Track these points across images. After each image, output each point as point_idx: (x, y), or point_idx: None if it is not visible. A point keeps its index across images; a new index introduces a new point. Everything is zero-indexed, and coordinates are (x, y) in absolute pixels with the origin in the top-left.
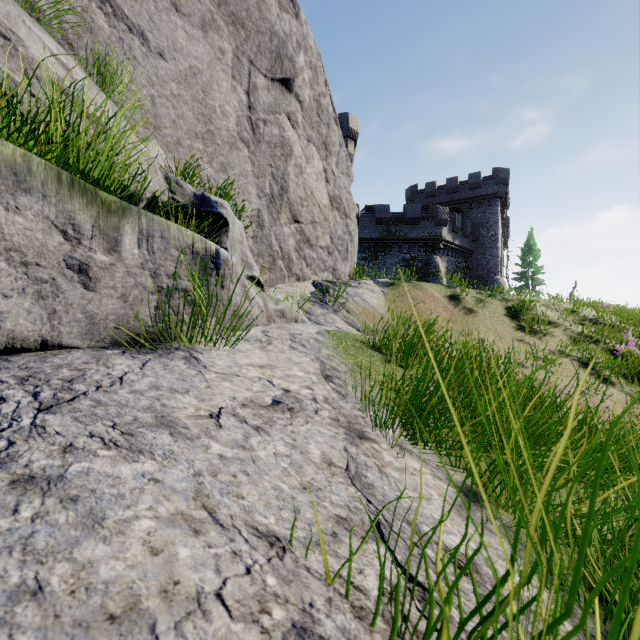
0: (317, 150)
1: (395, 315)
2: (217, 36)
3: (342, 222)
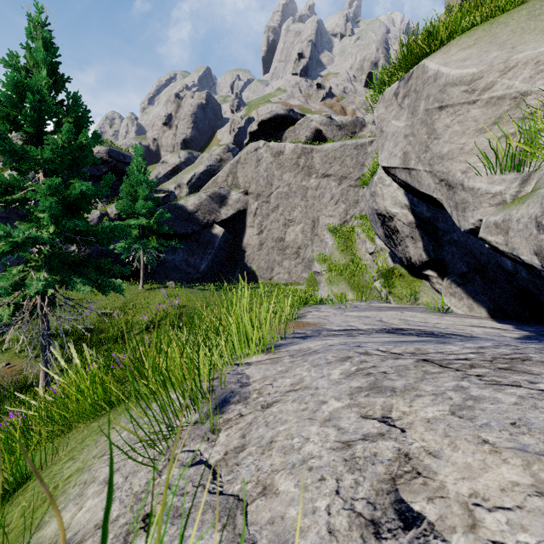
0: None
1: None
2: None
3: None
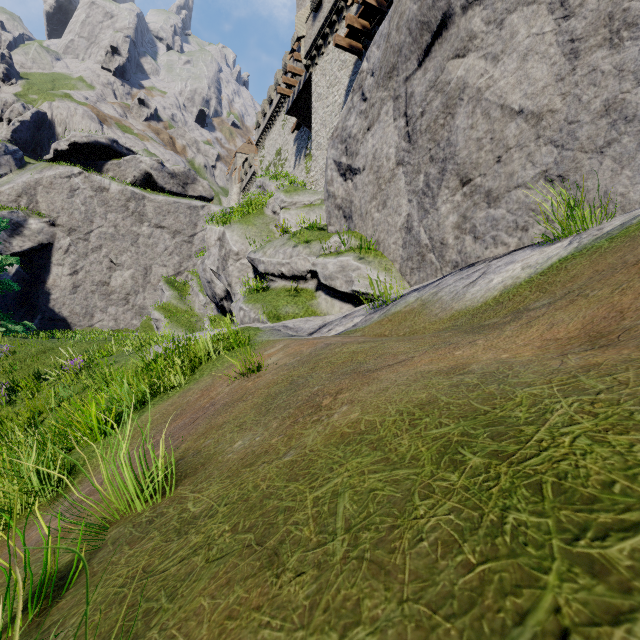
0: (527, 2)
1: (472, 312)
2: (384, 107)
3: (637, 48)
